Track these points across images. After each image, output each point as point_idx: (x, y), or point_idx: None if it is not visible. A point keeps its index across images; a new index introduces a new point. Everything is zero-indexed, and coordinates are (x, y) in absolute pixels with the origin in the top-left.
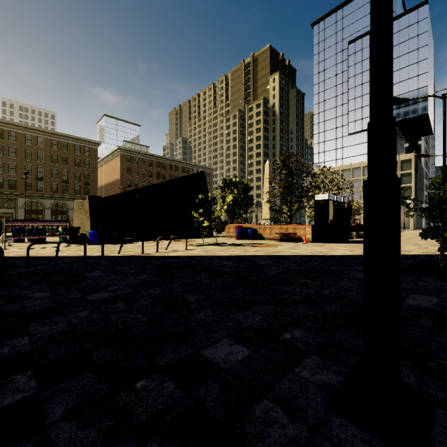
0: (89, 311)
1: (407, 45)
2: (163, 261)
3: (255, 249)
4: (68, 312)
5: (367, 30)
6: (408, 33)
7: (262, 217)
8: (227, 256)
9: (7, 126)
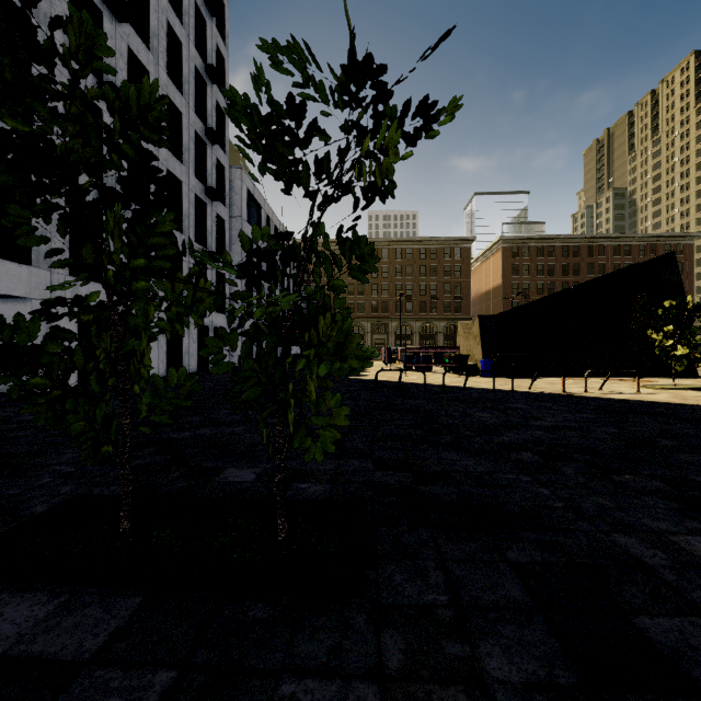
0: (542, 432)
1: None
2: (603, 403)
3: None
4: (522, 429)
5: None
6: None
7: None
8: None
9: (380, 244)
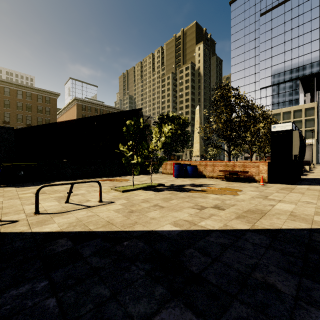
0: None
1: (310, 14)
2: None
3: (212, 201)
4: None
5: (275, 4)
6: (311, 4)
7: (193, 154)
8: (169, 239)
9: None
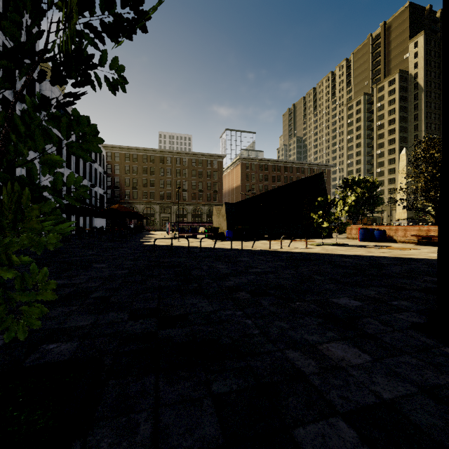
0: (254, 276)
1: None
2: (289, 255)
3: (381, 251)
4: (243, 275)
5: None
6: None
7: (396, 217)
8: (348, 255)
9: (166, 153)
